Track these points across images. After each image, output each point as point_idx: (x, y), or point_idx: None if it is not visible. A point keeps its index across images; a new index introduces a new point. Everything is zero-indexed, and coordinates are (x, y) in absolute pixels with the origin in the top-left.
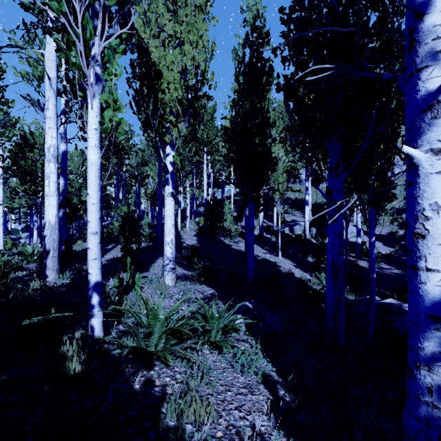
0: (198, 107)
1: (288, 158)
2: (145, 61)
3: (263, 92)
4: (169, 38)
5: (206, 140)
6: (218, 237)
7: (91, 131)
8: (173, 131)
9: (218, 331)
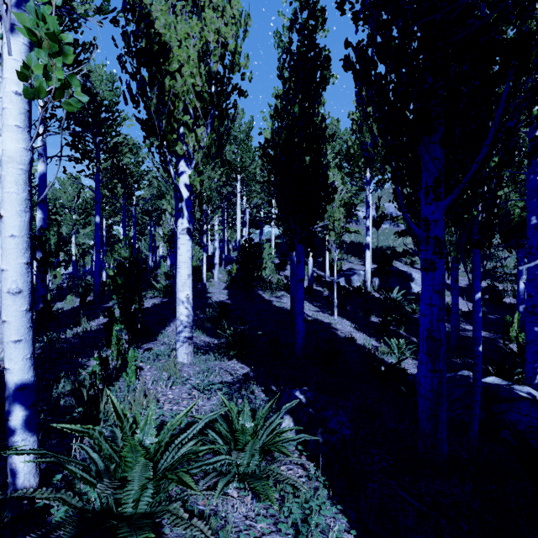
0: (225, 106)
1: (346, 188)
2: (143, 28)
3: (317, 92)
4: (183, 2)
5: (240, 165)
6: (255, 290)
7: (7, 97)
8: (189, 138)
9: (253, 454)
